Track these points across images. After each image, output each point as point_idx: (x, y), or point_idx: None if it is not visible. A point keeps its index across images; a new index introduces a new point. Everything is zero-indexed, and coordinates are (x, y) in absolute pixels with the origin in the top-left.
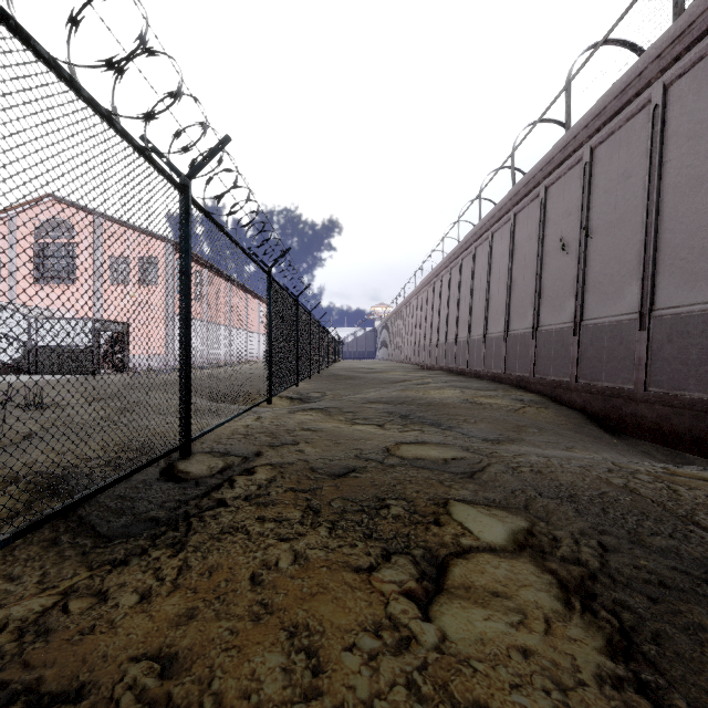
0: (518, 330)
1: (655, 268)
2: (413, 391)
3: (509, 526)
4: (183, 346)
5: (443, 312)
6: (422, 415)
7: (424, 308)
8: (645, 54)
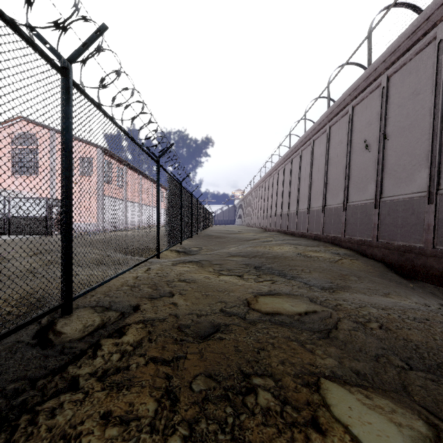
0: (332, 205)
1: (440, 158)
2: (261, 247)
3: (409, 435)
4: (63, 214)
5: (279, 194)
6: (270, 266)
7: (266, 191)
8: (432, 3)
